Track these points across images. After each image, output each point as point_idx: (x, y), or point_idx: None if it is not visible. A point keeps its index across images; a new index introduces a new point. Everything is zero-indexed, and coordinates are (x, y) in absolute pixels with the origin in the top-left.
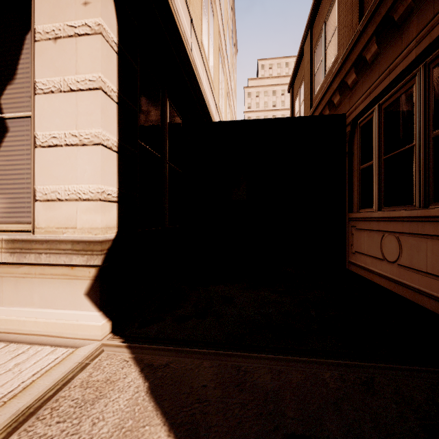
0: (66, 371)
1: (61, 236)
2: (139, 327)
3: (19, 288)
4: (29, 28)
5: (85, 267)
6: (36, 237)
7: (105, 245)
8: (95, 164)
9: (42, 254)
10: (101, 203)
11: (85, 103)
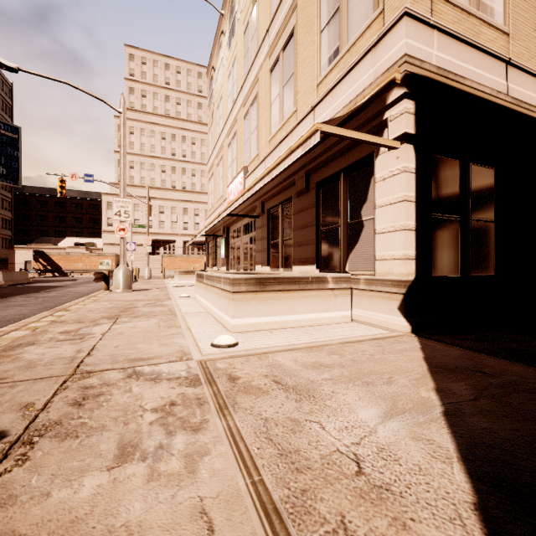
0: (388, 336)
1: (386, 277)
2: (428, 335)
3: (369, 302)
4: (372, 175)
5: (397, 294)
6: (375, 278)
7: (407, 283)
8: (402, 240)
9: (378, 286)
10: (404, 261)
11: (397, 209)
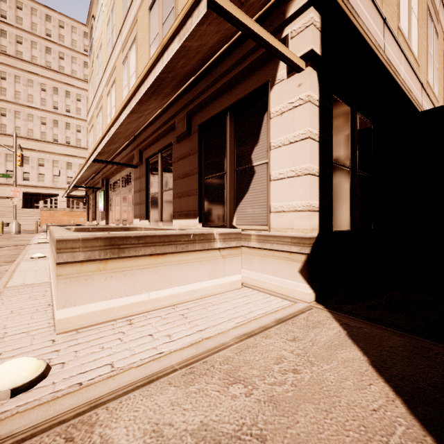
0: (293, 311)
1: (284, 233)
2: (335, 303)
3: (261, 262)
4: (265, 111)
5: (299, 254)
6: (270, 234)
7: (312, 241)
8: (305, 187)
9: (274, 244)
10: (309, 213)
11: (299, 149)
